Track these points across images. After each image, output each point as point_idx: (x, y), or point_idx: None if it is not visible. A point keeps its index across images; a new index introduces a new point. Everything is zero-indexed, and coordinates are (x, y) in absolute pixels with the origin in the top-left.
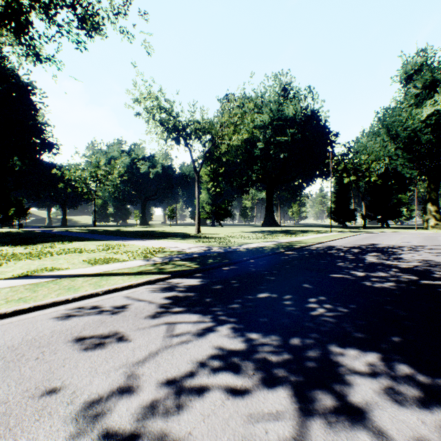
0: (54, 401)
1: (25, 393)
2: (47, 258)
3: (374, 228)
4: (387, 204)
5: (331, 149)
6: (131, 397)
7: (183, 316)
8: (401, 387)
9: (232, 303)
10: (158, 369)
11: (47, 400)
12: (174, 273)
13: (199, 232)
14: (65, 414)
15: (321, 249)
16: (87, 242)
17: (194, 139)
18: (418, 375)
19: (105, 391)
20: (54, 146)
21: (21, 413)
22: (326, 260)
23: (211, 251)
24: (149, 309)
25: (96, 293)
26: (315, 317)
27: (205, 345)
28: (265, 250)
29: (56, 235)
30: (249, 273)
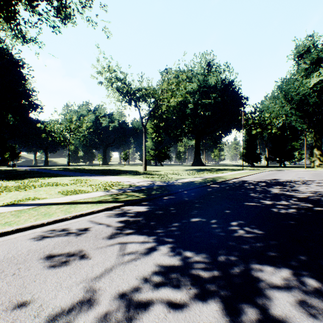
0: (23, 314)
1: None
2: (31, 189)
3: (274, 167)
4: (284, 149)
5: (243, 109)
6: (88, 311)
7: (133, 237)
8: (313, 301)
9: (171, 226)
10: (112, 284)
11: (17, 313)
12: (126, 201)
13: (145, 170)
14: None
15: (237, 183)
16: (62, 178)
17: (142, 101)
18: None
19: (67, 305)
20: (38, 106)
21: None
22: (241, 192)
23: (154, 185)
24: (106, 231)
25: (65, 218)
26: (236, 238)
27: (150, 262)
28: (195, 184)
29: (40, 172)
30: (184, 201)
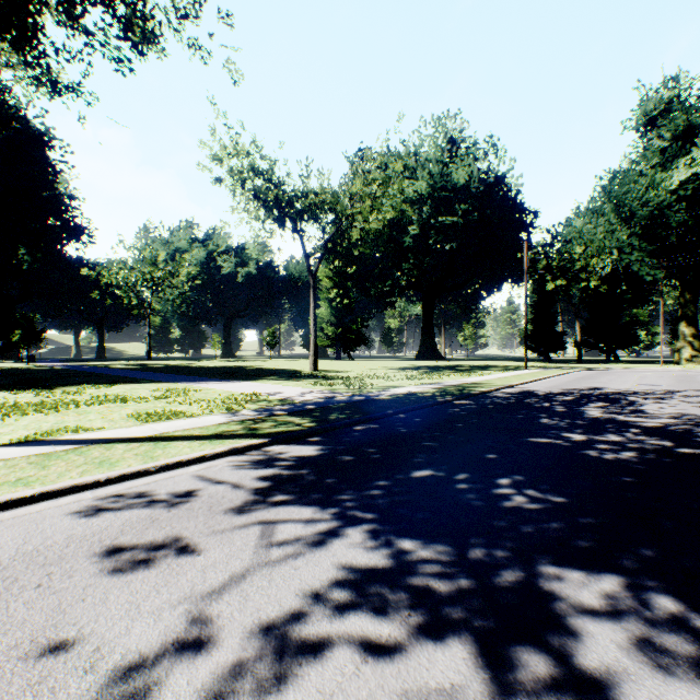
0: (62, 666)
1: (12, 650)
2: (69, 410)
3: (595, 362)
4: (615, 324)
5: (527, 236)
6: (197, 659)
7: (289, 510)
8: (665, 639)
9: (370, 487)
10: (245, 606)
11: (49, 663)
12: (275, 436)
13: (316, 369)
14: (80, 692)
15: (512, 396)
16: (136, 385)
17: (308, 220)
18: (693, 617)
19: (152, 648)
20: (84, 231)
21: (2, 689)
22: (521, 415)
23: (335, 400)
24: (232, 497)
25: (145, 471)
26: (509, 511)
27: (326, 562)
28: (422, 398)
29: (88, 373)
30: (398, 436)
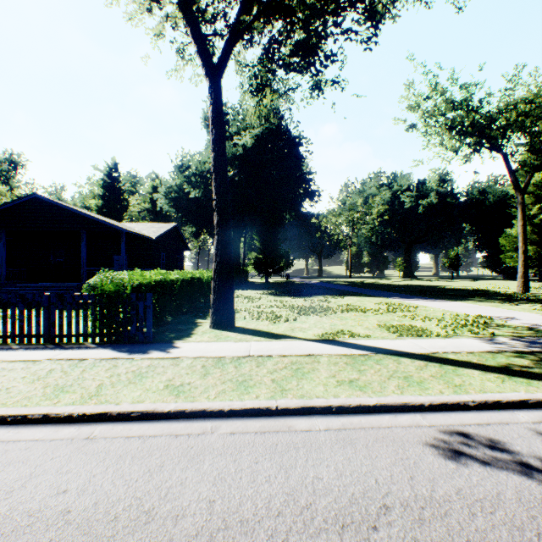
0: None
1: None
2: (331, 315)
3: None
4: None
5: None
6: None
7: None
8: None
9: None
10: None
11: None
12: None
13: (525, 291)
14: None
15: None
16: (359, 298)
17: (510, 135)
18: None
19: None
20: (315, 194)
21: None
22: None
23: None
24: None
25: (462, 404)
26: None
27: None
28: None
29: (320, 287)
30: None
